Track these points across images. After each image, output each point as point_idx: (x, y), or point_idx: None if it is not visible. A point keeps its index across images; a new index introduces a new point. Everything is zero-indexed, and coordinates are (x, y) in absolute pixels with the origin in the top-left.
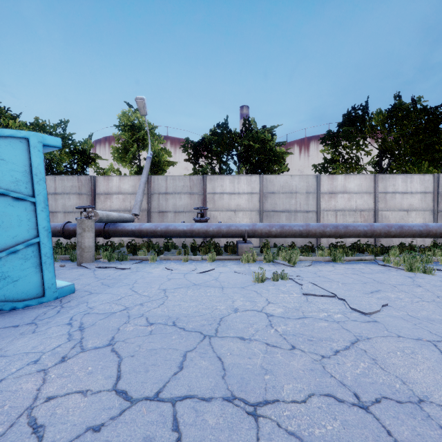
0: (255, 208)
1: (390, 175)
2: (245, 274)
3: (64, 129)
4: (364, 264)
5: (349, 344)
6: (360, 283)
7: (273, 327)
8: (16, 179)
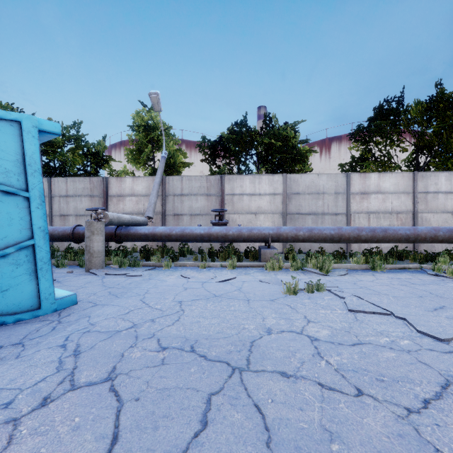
0: (278, 211)
1: (432, 173)
2: (272, 284)
3: (77, 130)
4: (409, 273)
5: (439, 390)
6: (415, 297)
7: (323, 357)
8: (5, 170)
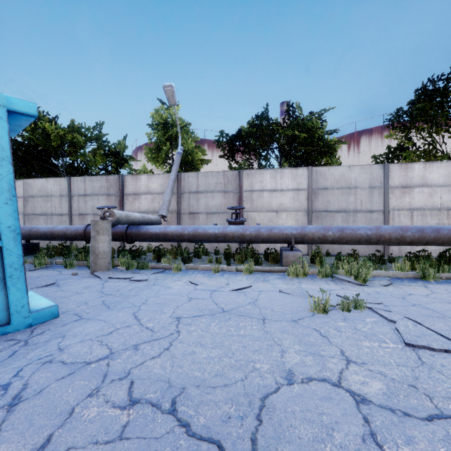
0: (302, 208)
1: None
2: (295, 296)
3: (99, 131)
4: None
5: None
6: None
7: (382, 446)
8: None
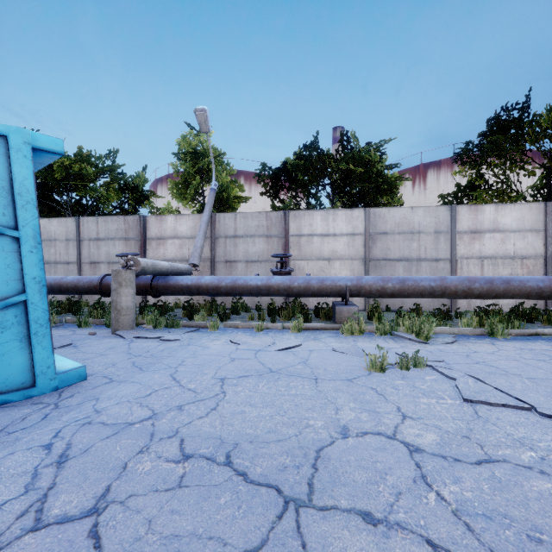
0: (359, 256)
1: None
2: (350, 355)
3: (113, 161)
4: (545, 341)
5: None
6: None
7: (431, 485)
8: None
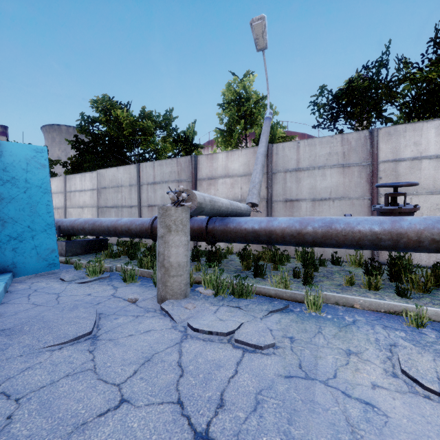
0: None
1: None
2: None
3: (169, 119)
4: None
5: None
6: None
7: None
8: None
